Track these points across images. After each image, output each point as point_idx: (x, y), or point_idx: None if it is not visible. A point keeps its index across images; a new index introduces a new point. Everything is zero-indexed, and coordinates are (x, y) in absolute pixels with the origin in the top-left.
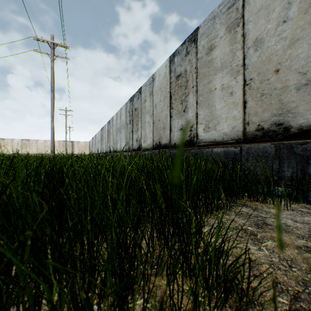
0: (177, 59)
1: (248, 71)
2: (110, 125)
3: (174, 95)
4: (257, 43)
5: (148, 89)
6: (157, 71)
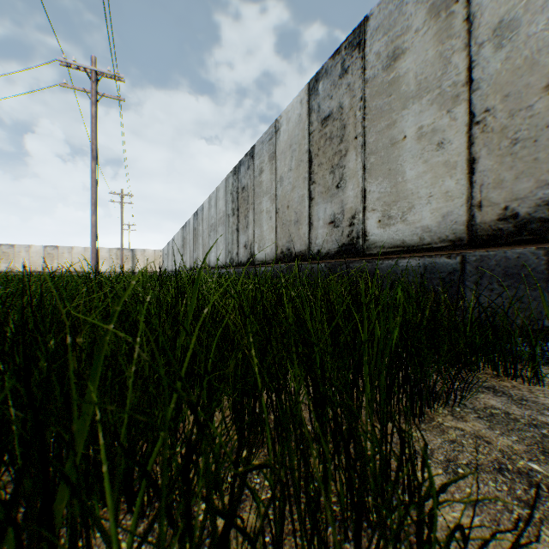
0: (323, 86)
1: (480, 93)
2: (197, 220)
3: (317, 158)
4: (501, 32)
5: (268, 148)
6: (283, 113)
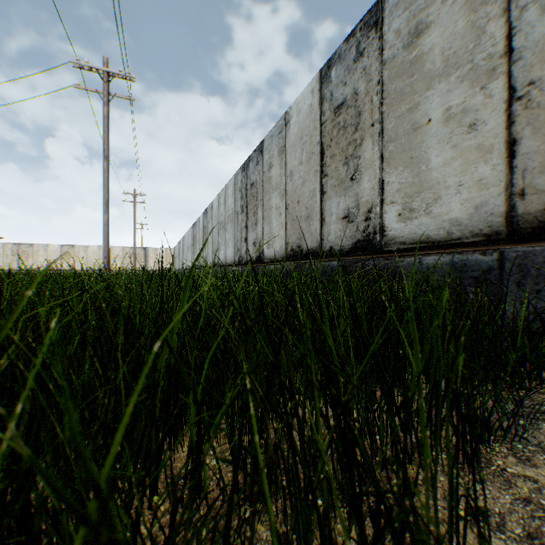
0: (336, 72)
1: (522, 64)
2: (207, 218)
3: (329, 149)
4: None
5: (277, 142)
6: (293, 105)
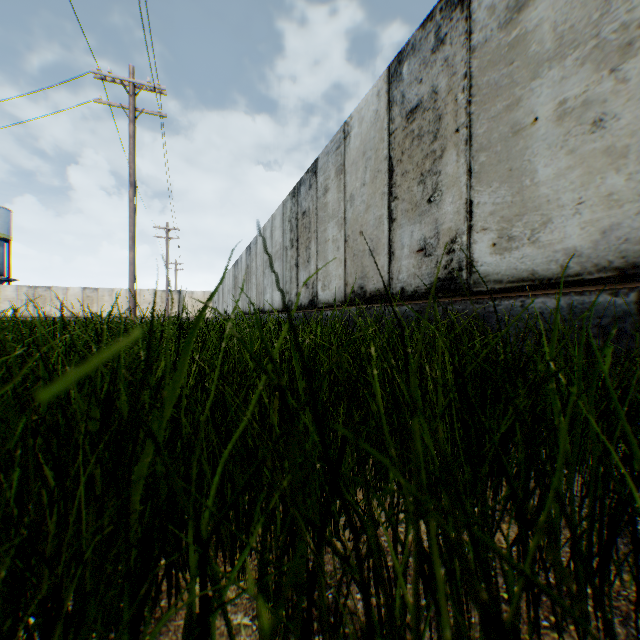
0: (408, 68)
1: None
2: (250, 255)
3: (400, 165)
4: None
5: (334, 160)
6: (355, 113)
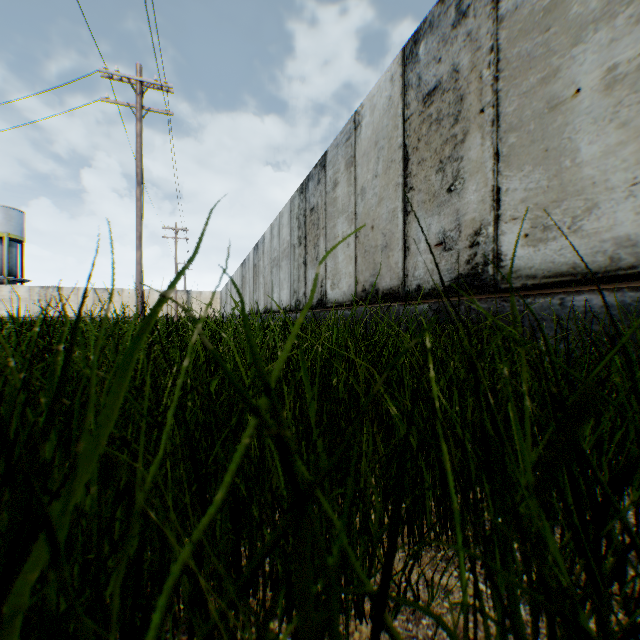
0: (425, 47)
1: None
2: (258, 254)
3: (416, 153)
4: None
5: (344, 152)
6: (366, 101)
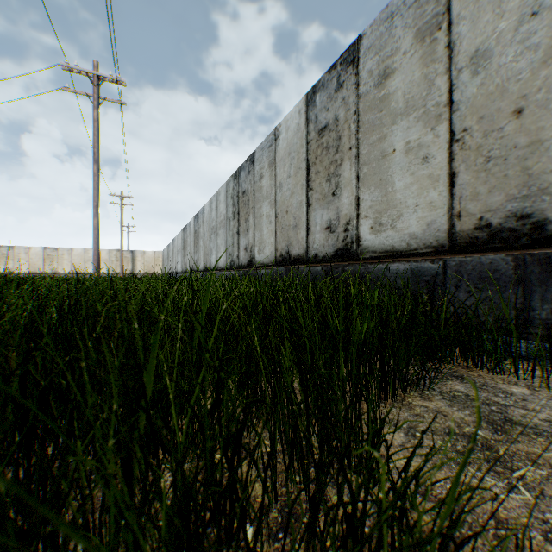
0: (320, 98)
1: (459, 114)
2: (198, 222)
3: (314, 166)
4: (477, 60)
5: (267, 155)
6: (283, 122)
